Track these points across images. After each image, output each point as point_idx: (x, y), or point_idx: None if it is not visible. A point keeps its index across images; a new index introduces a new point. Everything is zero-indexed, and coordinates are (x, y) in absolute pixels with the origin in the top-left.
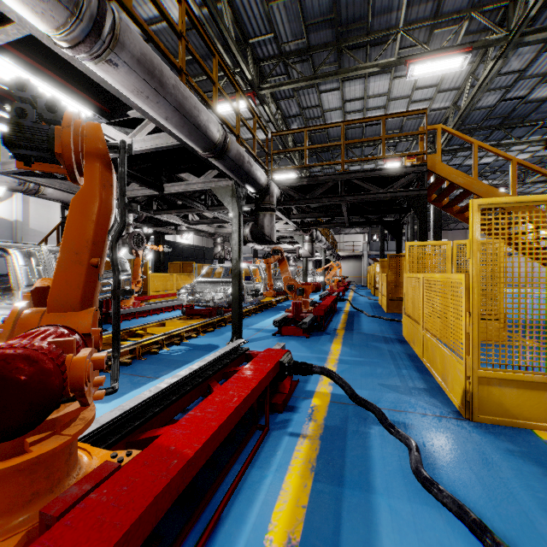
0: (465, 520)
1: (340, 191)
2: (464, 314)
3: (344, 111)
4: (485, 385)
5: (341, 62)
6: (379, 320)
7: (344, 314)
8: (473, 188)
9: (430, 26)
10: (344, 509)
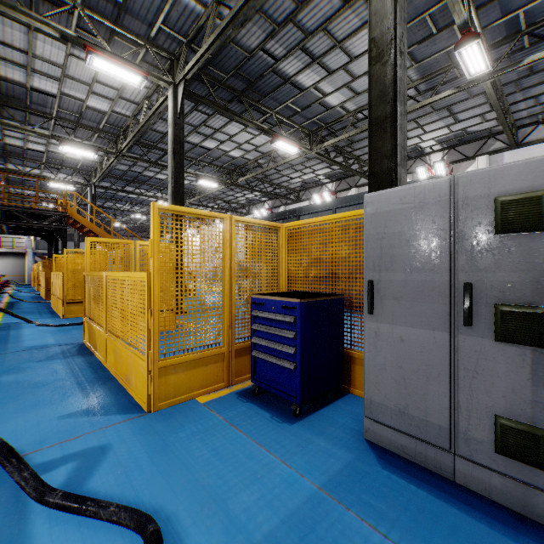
0: (47, 325)
1: (3, 217)
2: (62, 285)
3: (4, 133)
4: (69, 306)
5: (2, 108)
6: (38, 303)
7: (5, 303)
8: (94, 229)
9: (75, 125)
10: (12, 331)
